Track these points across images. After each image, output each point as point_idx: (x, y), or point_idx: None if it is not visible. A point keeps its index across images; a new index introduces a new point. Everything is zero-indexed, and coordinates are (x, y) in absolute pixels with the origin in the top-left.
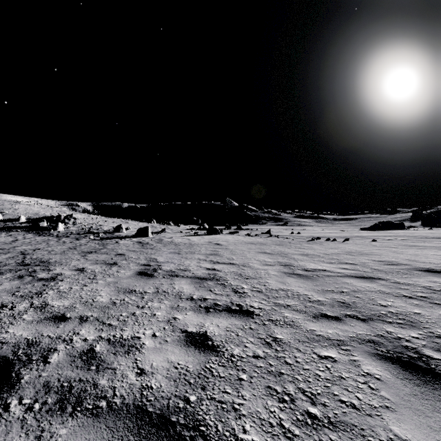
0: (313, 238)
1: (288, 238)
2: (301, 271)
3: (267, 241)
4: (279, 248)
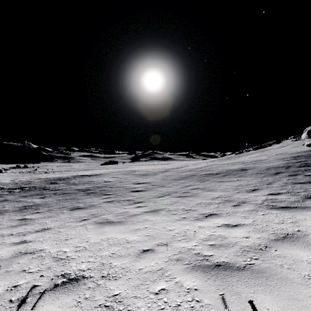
0: (42, 173)
1: (34, 173)
2: (13, 181)
3: (21, 175)
4: (20, 177)
